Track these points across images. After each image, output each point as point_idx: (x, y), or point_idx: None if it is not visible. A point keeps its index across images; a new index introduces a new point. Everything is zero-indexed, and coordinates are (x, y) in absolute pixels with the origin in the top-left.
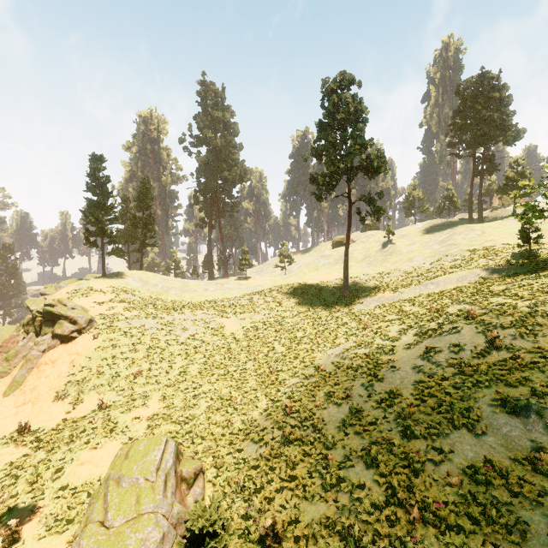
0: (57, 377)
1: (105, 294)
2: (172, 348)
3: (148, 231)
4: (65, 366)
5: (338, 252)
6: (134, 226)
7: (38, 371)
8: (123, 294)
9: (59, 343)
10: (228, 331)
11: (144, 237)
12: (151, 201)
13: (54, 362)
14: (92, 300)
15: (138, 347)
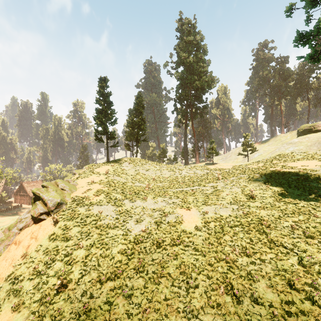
0: (10, 263)
1: (99, 176)
2: (116, 248)
3: (141, 130)
4: (21, 251)
5: (309, 138)
6: (131, 127)
7: (8, 249)
8: (112, 176)
9: (32, 223)
10: (185, 229)
11: (137, 135)
12: (142, 109)
13: (19, 243)
14: (87, 181)
15: (84, 240)
